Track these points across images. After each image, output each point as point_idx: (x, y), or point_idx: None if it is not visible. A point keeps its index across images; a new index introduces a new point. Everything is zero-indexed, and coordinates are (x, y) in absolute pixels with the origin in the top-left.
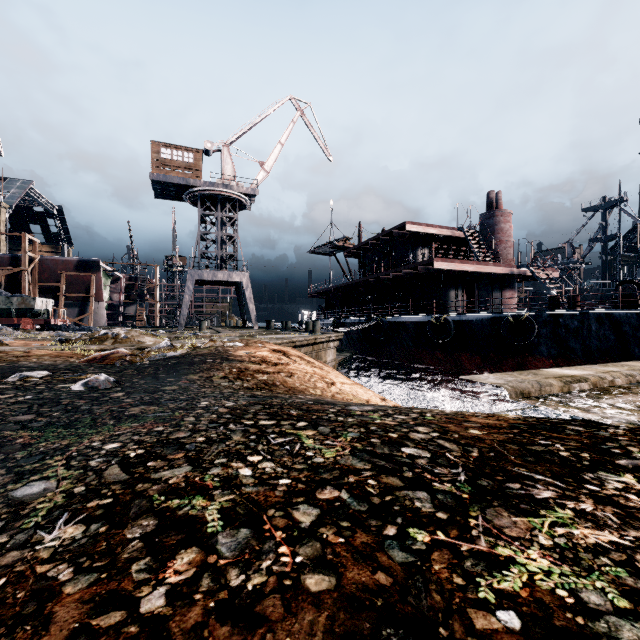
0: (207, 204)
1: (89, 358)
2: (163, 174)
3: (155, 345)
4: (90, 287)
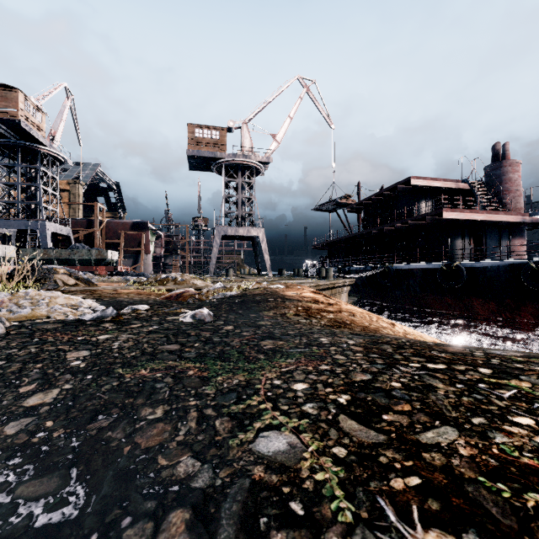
0: (230, 172)
1: (167, 296)
2: (196, 150)
3: (208, 286)
4: (141, 243)
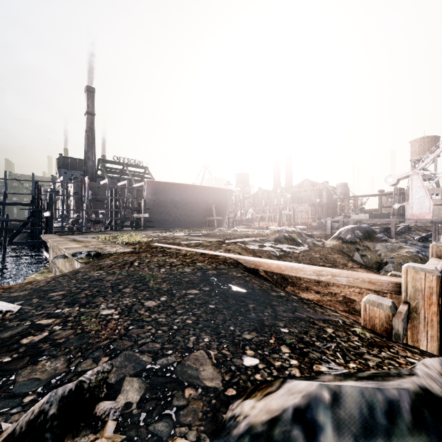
0: None
1: None
2: None
3: None
4: None
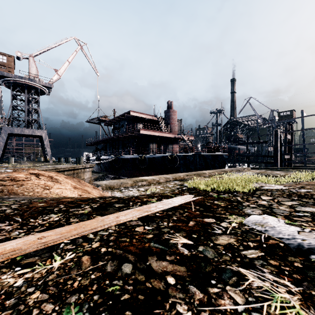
0: (17, 88)
1: None
2: None
3: None
4: None
